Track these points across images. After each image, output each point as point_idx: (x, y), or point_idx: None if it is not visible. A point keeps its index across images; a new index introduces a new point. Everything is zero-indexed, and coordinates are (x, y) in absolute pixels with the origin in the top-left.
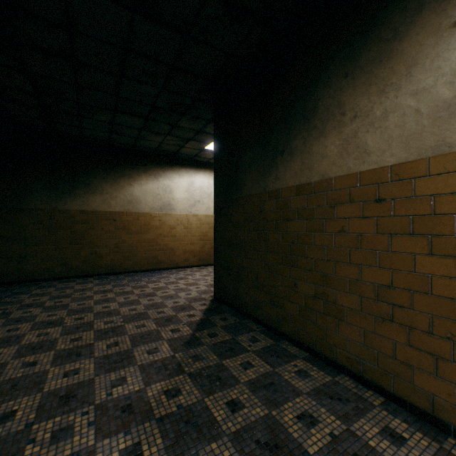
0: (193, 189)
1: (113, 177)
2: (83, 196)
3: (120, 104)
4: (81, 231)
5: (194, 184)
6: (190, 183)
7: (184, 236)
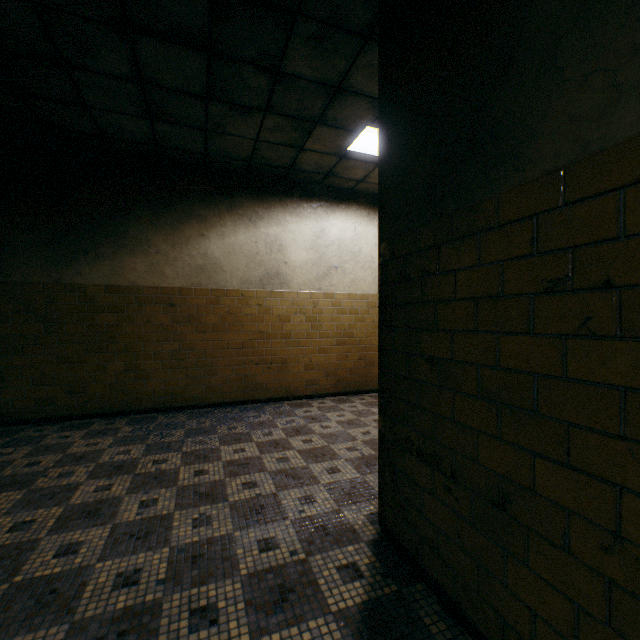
0: (324, 244)
1: (169, 221)
2: (112, 257)
3: None
4: (108, 327)
5: (325, 235)
6: (318, 232)
7: (307, 335)
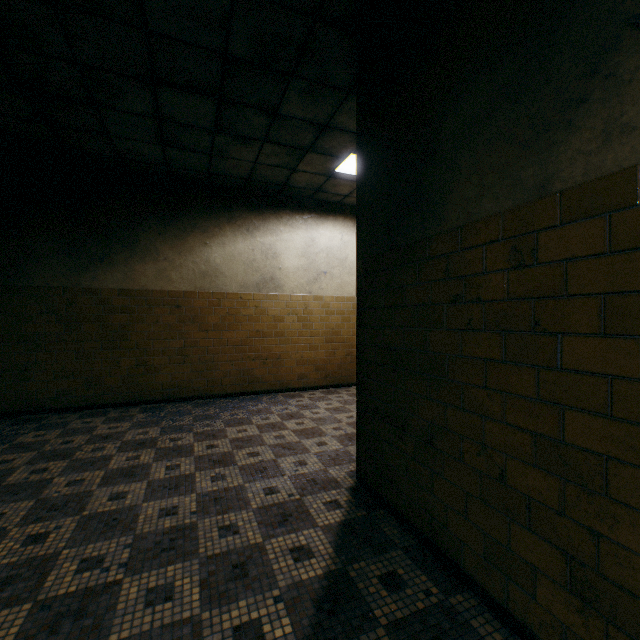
0: (314, 252)
1: (176, 232)
2: (124, 264)
3: (157, 58)
4: (121, 326)
5: (315, 243)
6: (309, 241)
7: (299, 334)
